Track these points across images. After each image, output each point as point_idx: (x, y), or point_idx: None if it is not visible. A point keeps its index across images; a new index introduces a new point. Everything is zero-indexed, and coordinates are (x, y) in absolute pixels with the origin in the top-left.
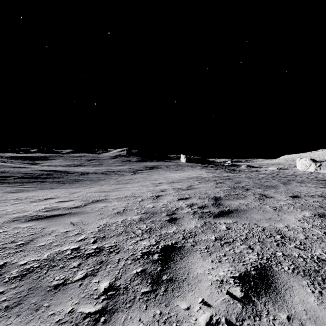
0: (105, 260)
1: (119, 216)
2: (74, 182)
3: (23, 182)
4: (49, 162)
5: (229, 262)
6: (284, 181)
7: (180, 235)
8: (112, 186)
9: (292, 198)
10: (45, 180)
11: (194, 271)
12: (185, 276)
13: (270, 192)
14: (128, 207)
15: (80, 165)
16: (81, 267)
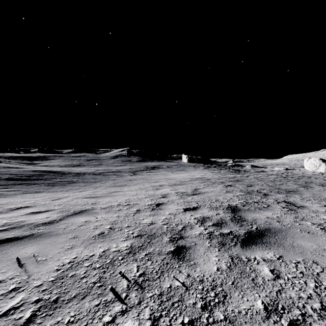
0: None
1: (100, 242)
2: (66, 184)
3: (8, 184)
4: (47, 162)
5: None
6: (301, 183)
7: (197, 296)
8: (107, 189)
9: None
10: (34, 181)
11: None
12: None
13: (295, 198)
14: (116, 224)
15: (78, 165)
16: None
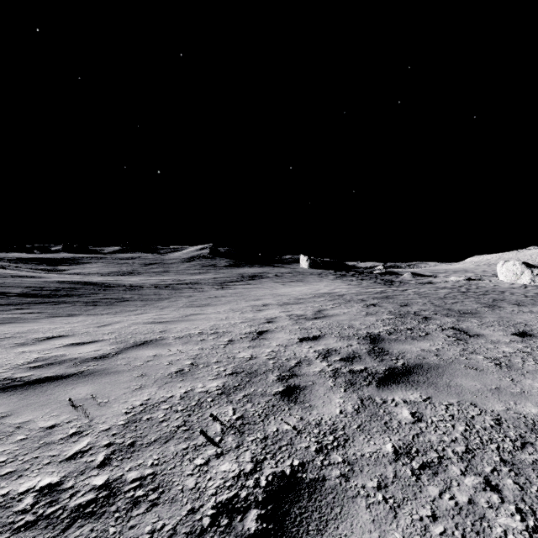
0: (112, 537)
1: (180, 381)
2: (115, 302)
3: (23, 303)
4: (79, 267)
5: None
6: (487, 301)
7: (311, 439)
8: (180, 311)
9: (519, 337)
10: (63, 299)
11: None
12: None
13: (470, 324)
14: (200, 359)
15: (131, 273)
16: None
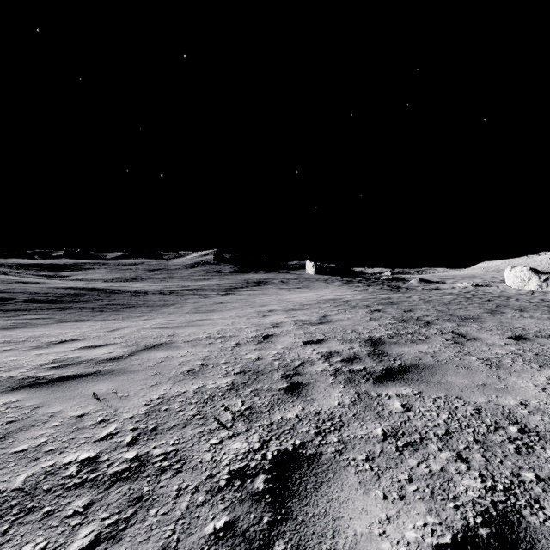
0: (147, 493)
1: (192, 379)
2: (121, 308)
3: (30, 309)
4: (82, 273)
5: (423, 498)
6: (490, 307)
7: (311, 425)
8: (187, 317)
9: (514, 341)
10: (69, 305)
11: (347, 528)
12: (327, 544)
13: (470, 328)
14: (209, 360)
15: (134, 279)
16: (91, 513)
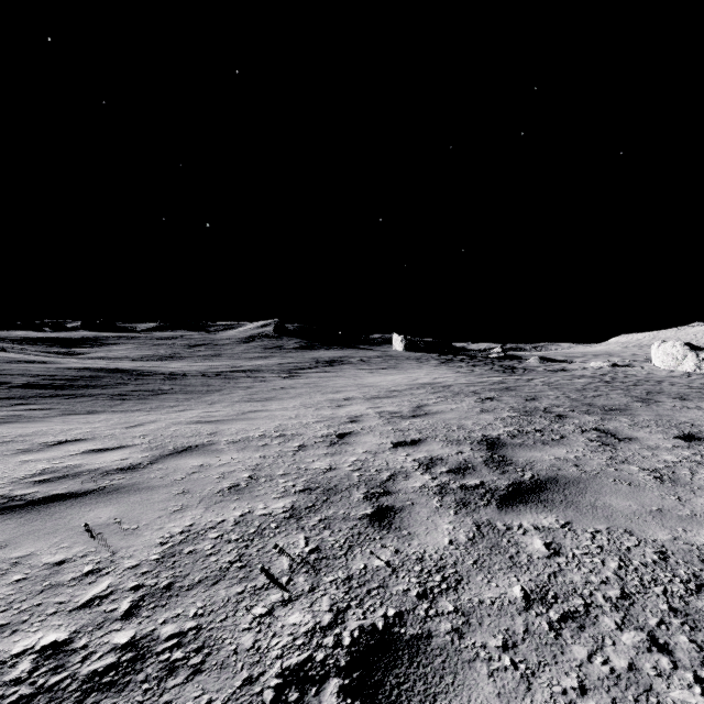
0: None
1: (234, 500)
2: (149, 396)
3: (29, 396)
4: (104, 350)
5: None
6: (639, 394)
7: (411, 580)
8: (236, 407)
9: (684, 442)
10: (81, 391)
11: None
12: None
13: (619, 424)
14: (261, 470)
15: (171, 358)
16: None
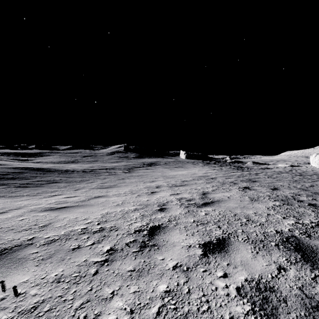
0: None
1: None
2: (44, 184)
3: None
4: (42, 158)
5: None
6: None
7: None
8: (89, 193)
9: None
10: (5, 181)
11: None
12: None
13: None
14: None
15: (72, 162)
16: None
